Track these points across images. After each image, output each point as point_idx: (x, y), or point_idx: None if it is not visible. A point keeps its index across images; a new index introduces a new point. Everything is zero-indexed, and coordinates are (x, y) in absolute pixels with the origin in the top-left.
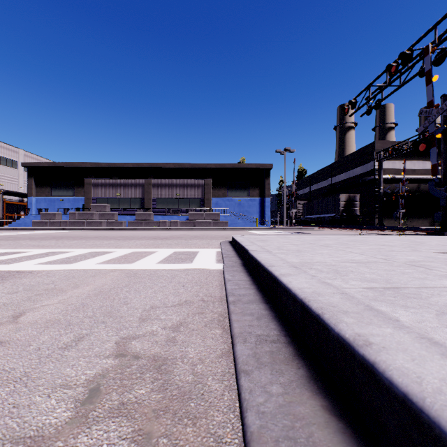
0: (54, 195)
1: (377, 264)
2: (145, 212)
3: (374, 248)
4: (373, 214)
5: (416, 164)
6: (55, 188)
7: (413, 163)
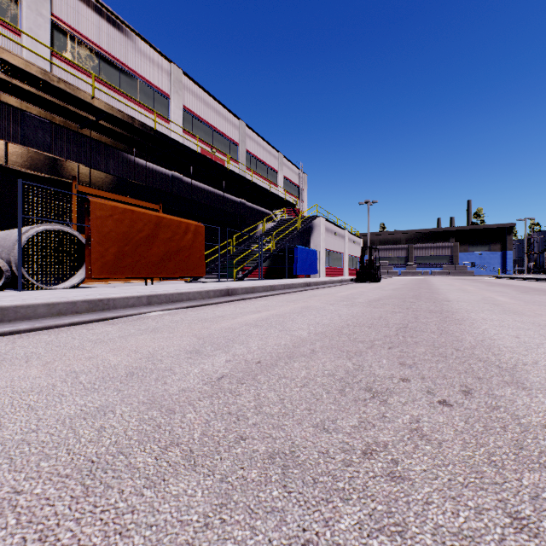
0: None
1: None
2: (412, 266)
3: None
4: None
5: None
6: None
7: None
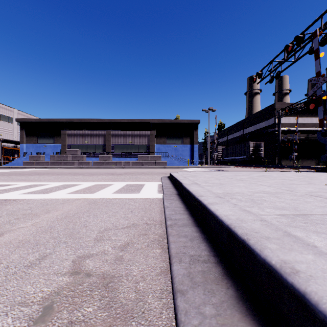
0: (40, 143)
1: (284, 194)
2: (106, 155)
3: (278, 181)
4: (274, 156)
5: (306, 119)
6: (40, 138)
7: (303, 119)
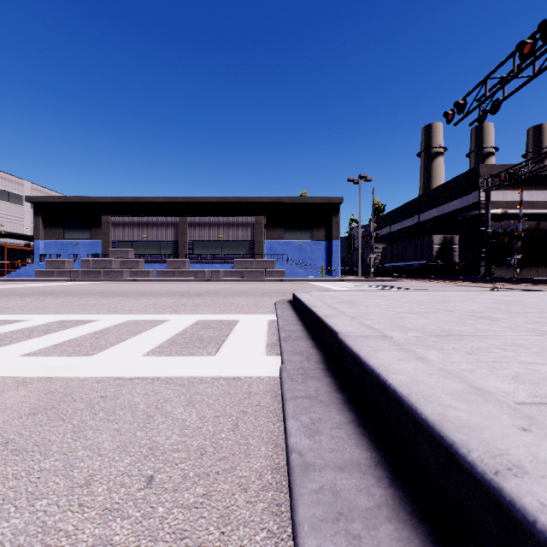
0: (67, 238)
1: None
2: (179, 259)
3: None
4: (476, 261)
5: (535, 195)
6: (68, 229)
7: (530, 194)
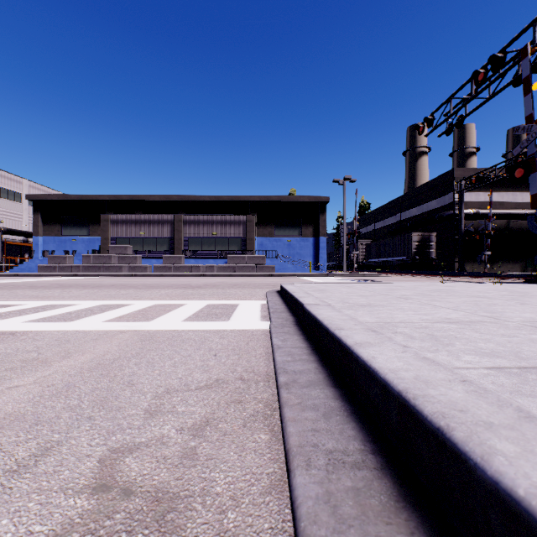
0: (65, 235)
1: (486, 325)
2: (175, 255)
3: (469, 301)
4: (452, 257)
5: (505, 196)
6: (66, 226)
7: (501, 195)
